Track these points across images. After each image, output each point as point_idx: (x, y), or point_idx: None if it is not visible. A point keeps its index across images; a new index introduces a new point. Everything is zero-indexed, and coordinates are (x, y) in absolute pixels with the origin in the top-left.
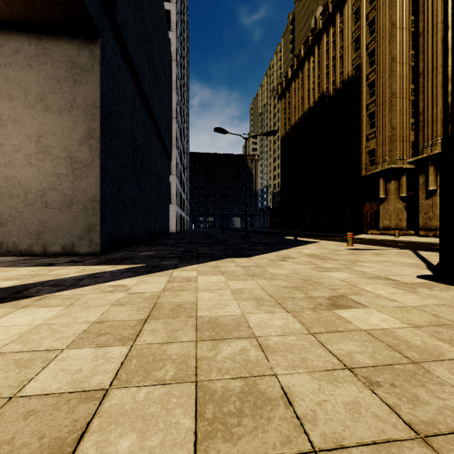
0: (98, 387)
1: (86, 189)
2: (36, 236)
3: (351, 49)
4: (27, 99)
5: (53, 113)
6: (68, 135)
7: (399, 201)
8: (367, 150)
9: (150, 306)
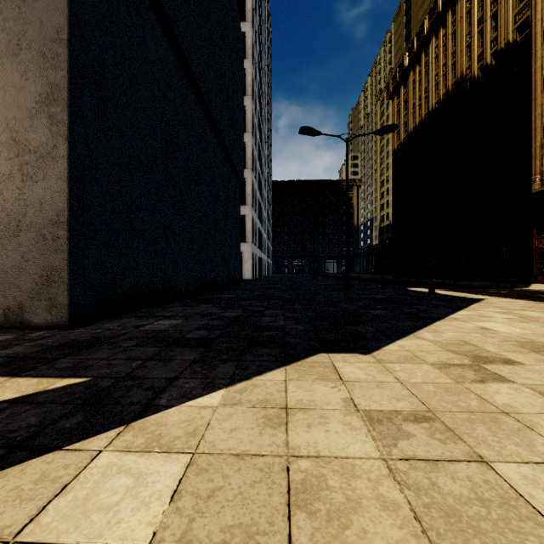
0: None
1: (44, 200)
2: None
3: None
4: None
5: None
6: (13, 101)
7: None
8: (543, 150)
9: None
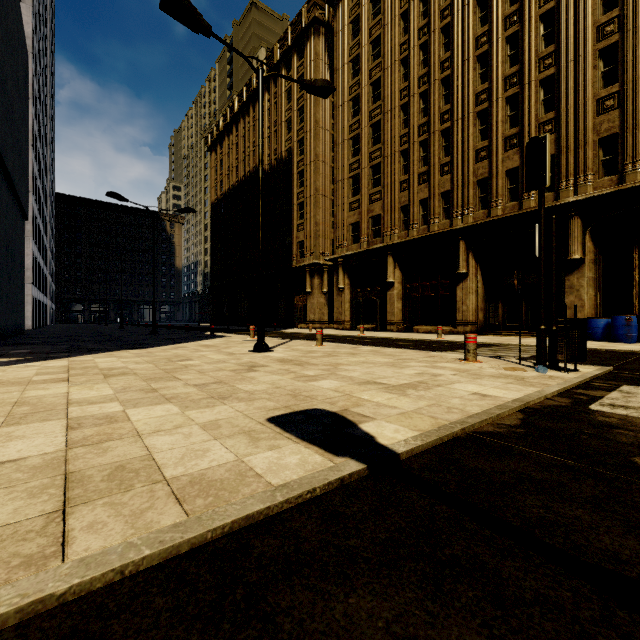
0: (64, 377)
1: None
2: None
3: (284, 128)
4: None
5: None
6: None
7: (322, 296)
8: (297, 240)
9: (66, 368)
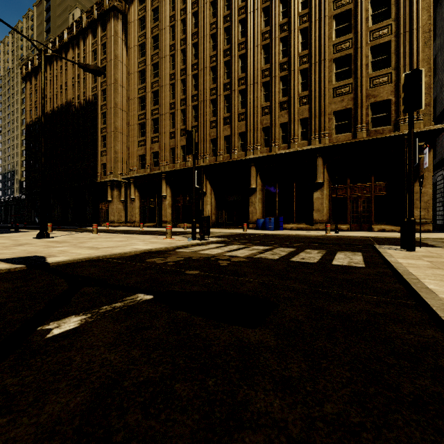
0: None
1: None
2: None
3: (91, 78)
4: None
5: None
6: None
7: (120, 203)
8: (101, 162)
9: None
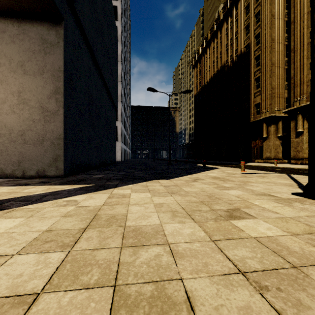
0: (31, 292)
1: (54, 130)
2: (17, 164)
3: (243, 33)
4: (11, 66)
5: (30, 75)
6: (40, 92)
7: (276, 139)
8: (254, 103)
9: (90, 217)
